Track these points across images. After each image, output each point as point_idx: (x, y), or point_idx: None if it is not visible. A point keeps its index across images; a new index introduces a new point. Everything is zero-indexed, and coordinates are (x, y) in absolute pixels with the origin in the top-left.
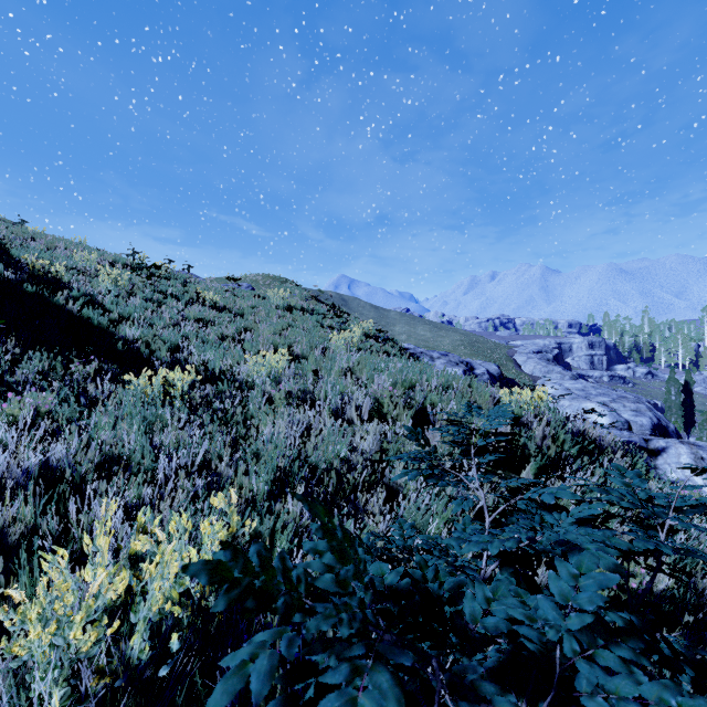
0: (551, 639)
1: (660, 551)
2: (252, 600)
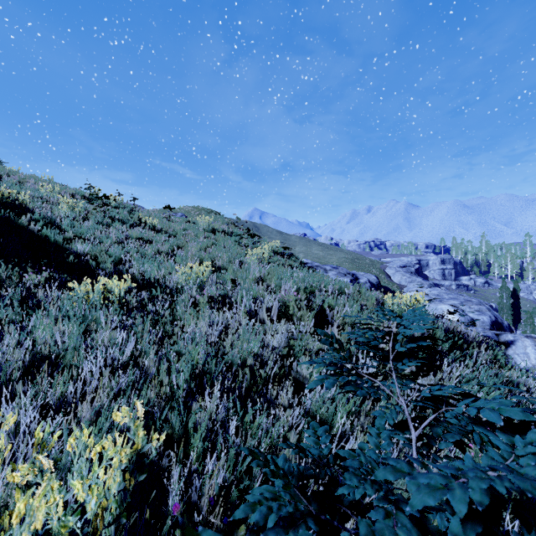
0: None
1: None
2: None
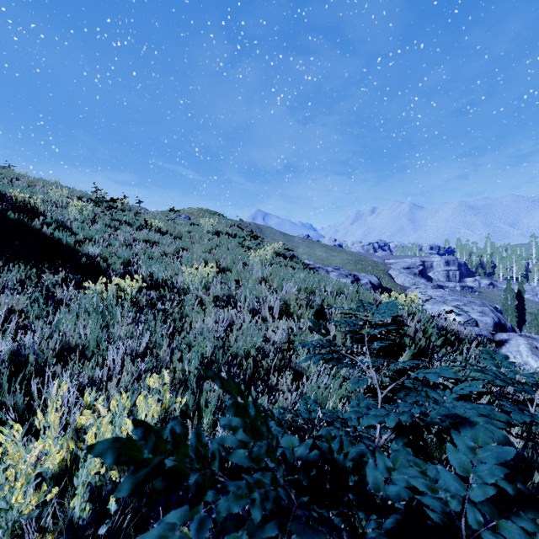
0: (454, 509)
1: (530, 423)
2: (161, 481)
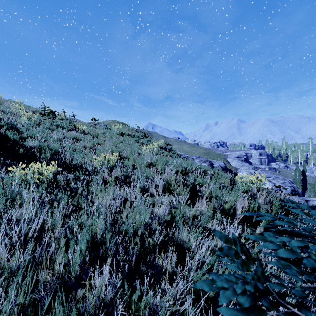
0: None
1: None
2: None
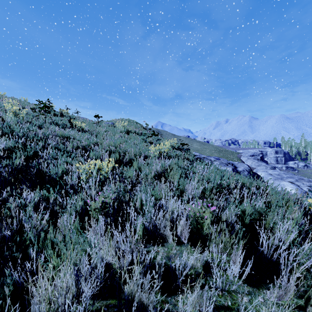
0: None
1: None
2: None
